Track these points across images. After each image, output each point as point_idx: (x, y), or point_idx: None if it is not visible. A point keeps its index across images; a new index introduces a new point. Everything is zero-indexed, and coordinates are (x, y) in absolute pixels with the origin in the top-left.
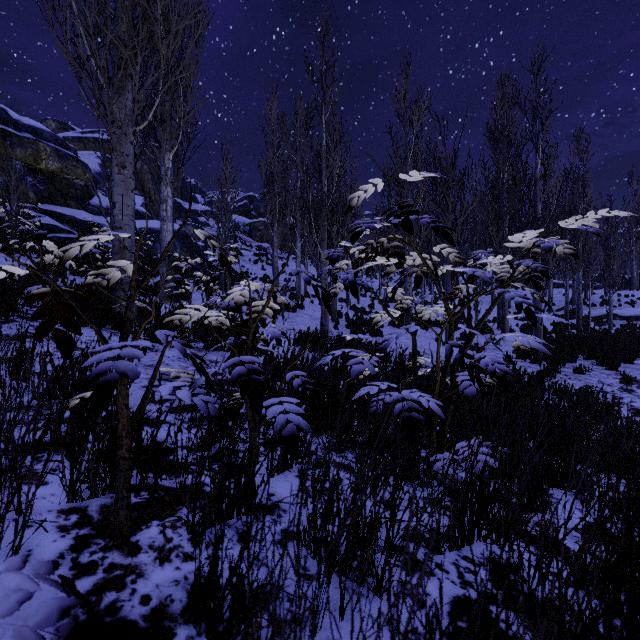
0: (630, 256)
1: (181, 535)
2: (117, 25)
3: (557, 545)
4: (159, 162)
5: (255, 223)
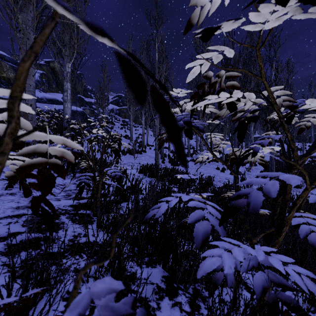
0: None
1: None
2: None
3: None
4: (63, 68)
5: (121, 109)
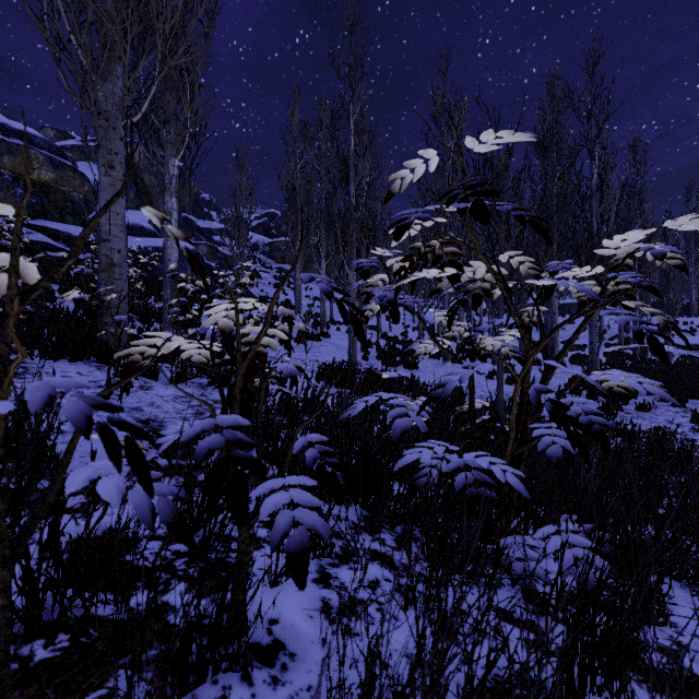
0: (688, 279)
1: None
2: None
3: None
4: (163, 169)
5: (276, 243)
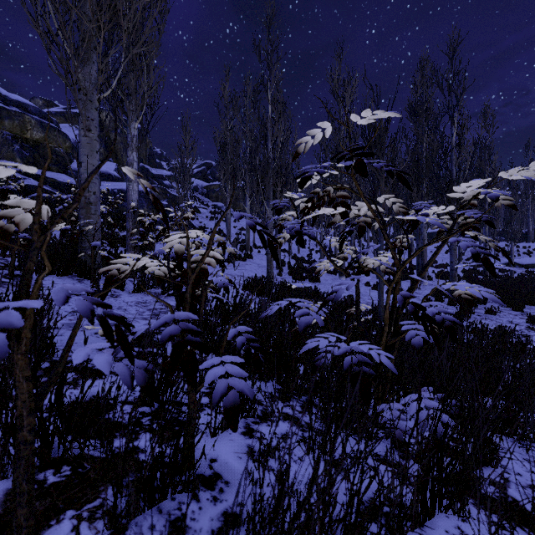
0: (526, 214)
1: (98, 531)
2: (81, 0)
3: (520, 511)
4: (126, 130)
5: (211, 186)
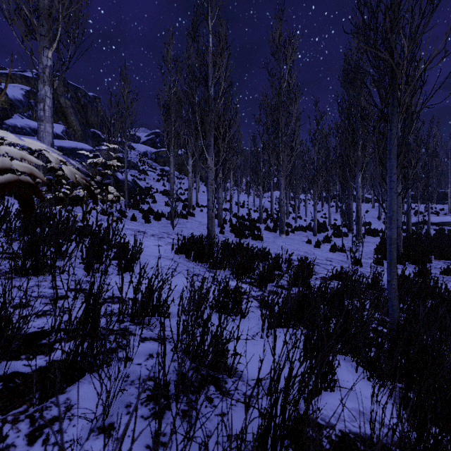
0: None
1: None
2: None
3: None
4: (37, 60)
5: (159, 152)
